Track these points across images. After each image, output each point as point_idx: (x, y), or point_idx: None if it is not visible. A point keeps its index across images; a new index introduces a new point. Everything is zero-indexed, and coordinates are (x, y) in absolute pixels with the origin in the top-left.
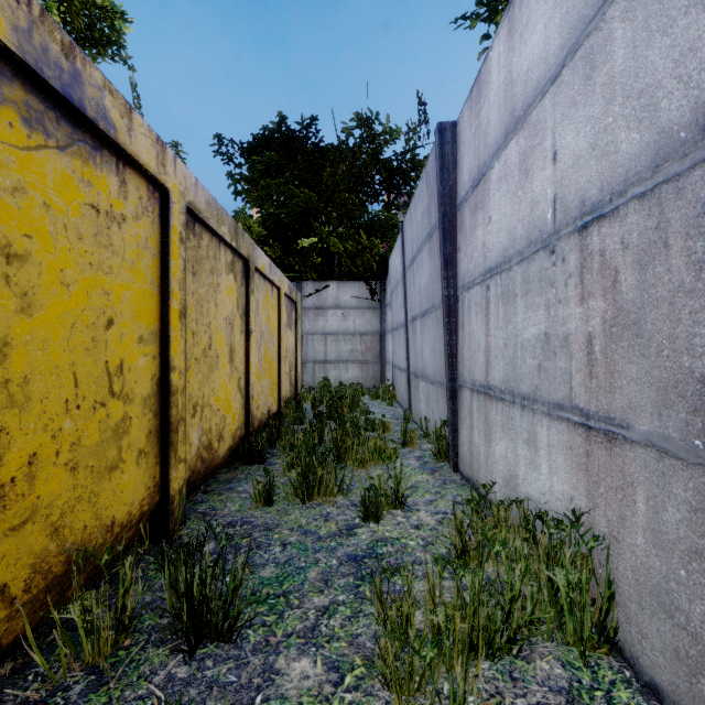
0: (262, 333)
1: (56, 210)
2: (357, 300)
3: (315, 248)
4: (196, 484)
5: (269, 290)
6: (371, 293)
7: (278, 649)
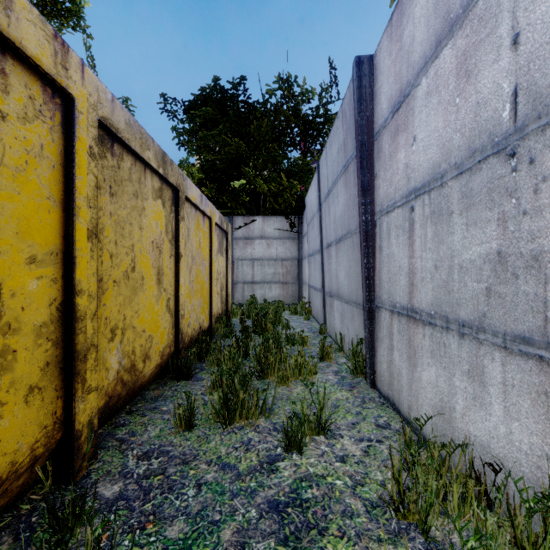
0: (193, 257)
1: None
2: (279, 231)
3: (244, 188)
4: (119, 405)
5: (200, 219)
6: (291, 226)
7: None
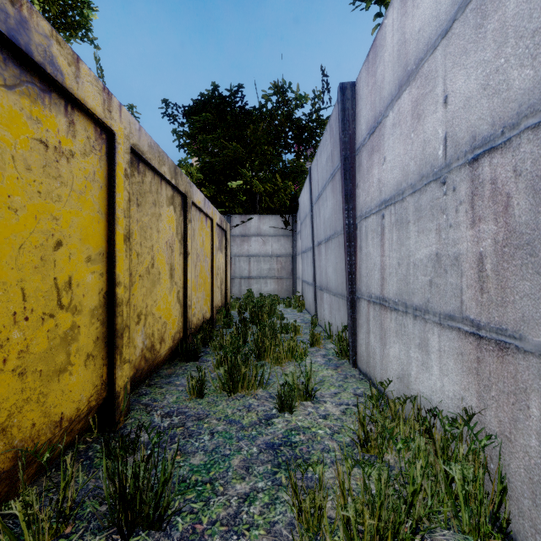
0: (198, 254)
1: (3, 142)
2: (274, 229)
3: (241, 189)
4: (141, 379)
5: (203, 220)
6: (285, 224)
7: (203, 537)
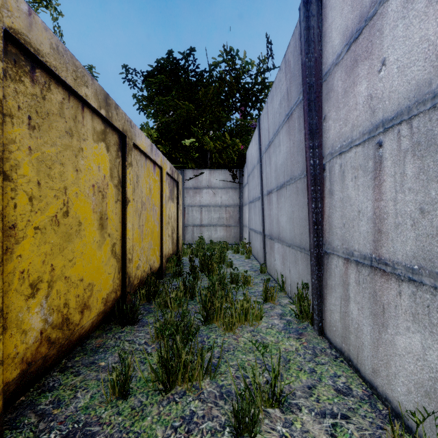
0: (143, 203)
1: None
2: (223, 182)
3: (194, 146)
4: (49, 364)
5: (151, 167)
6: (233, 177)
7: None
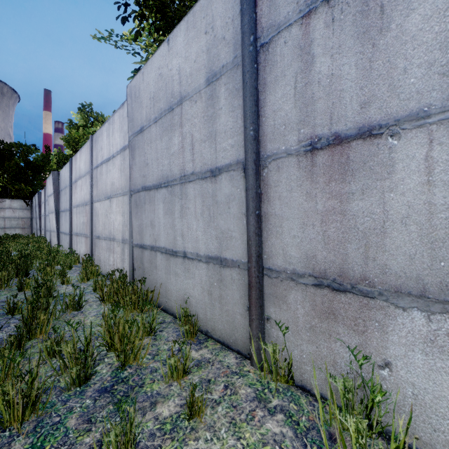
0: None
1: None
2: (20, 206)
3: (0, 187)
4: None
5: None
6: (27, 204)
7: None
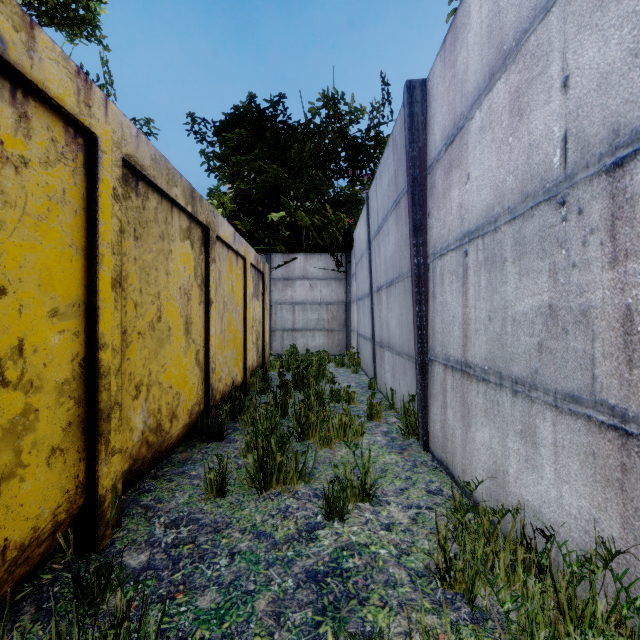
0: (225, 303)
1: None
2: (323, 271)
3: (284, 222)
4: (143, 469)
5: (233, 259)
6: (337, 265)
7: None
